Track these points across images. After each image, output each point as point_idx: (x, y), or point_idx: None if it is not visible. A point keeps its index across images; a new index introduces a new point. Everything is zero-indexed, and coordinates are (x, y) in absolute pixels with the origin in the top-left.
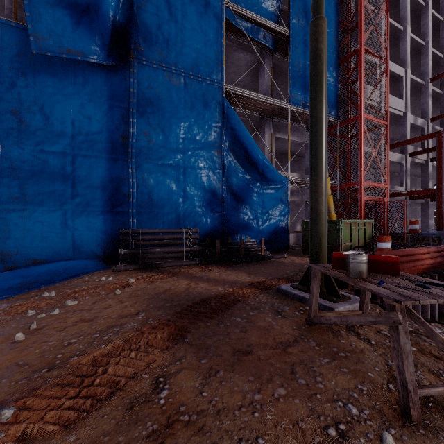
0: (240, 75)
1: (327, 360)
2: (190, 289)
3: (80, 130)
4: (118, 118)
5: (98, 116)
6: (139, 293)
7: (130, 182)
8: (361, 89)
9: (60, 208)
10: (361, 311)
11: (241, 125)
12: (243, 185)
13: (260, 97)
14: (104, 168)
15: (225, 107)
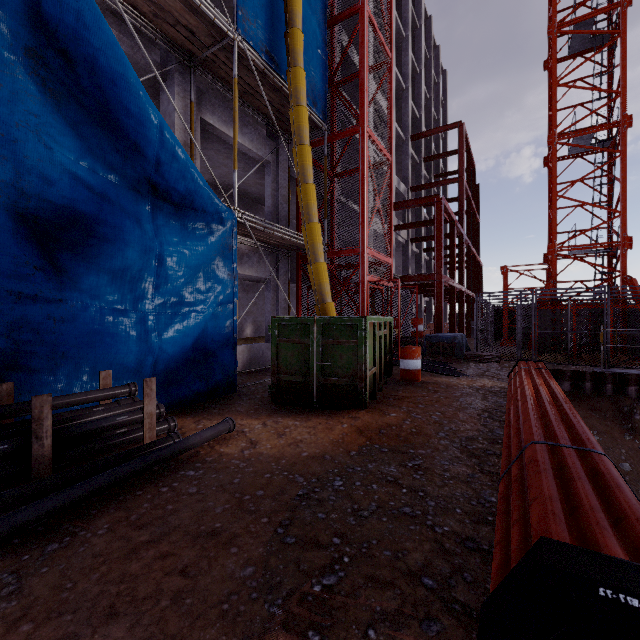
0: None
1: None
2: None
3: None
4: None
5: None
6: None
7: None
8: (363, 79)
9: None
10: None
11: None
12: (83, 193)
13: None
14: None
15: None
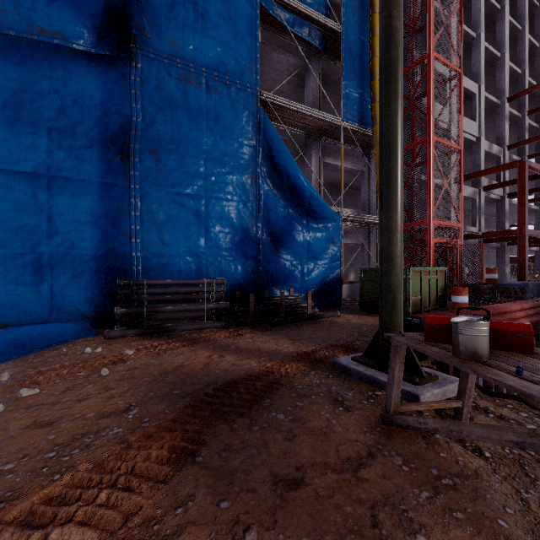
0: (280, 83)
1: (426, 494)
2: (211, 365)
3: (61, 143)
4: (116, 128)
5: (87, 125)
6: (137, 372)
7: (132, 215)
8: (430, 105)
9: (30, 251)
10: (461, 401)
11: (281, 144)
12: (284, 222)
13: (306, 109)
14: (95, 196)
15: (261, 121)
